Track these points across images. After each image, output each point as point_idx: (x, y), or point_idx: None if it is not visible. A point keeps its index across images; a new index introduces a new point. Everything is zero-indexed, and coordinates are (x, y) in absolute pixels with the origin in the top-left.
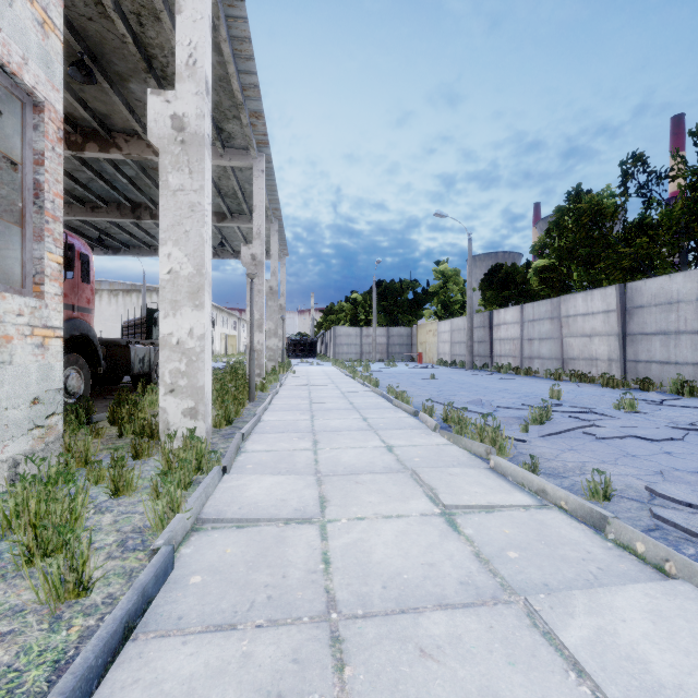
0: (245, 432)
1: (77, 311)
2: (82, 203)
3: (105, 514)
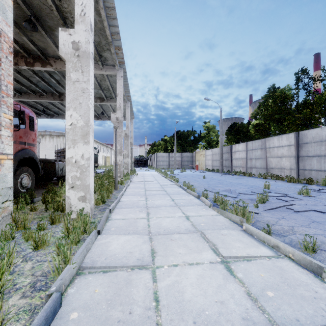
0: (111, 208)
1: (27, 145)
2: (34, 93)
3: (27, 262)
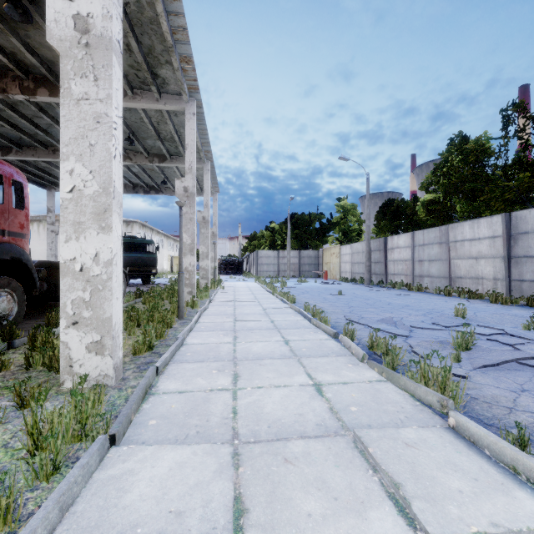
0: (161, 364)
1: (8, 236)
2: (45, 146)
3: None
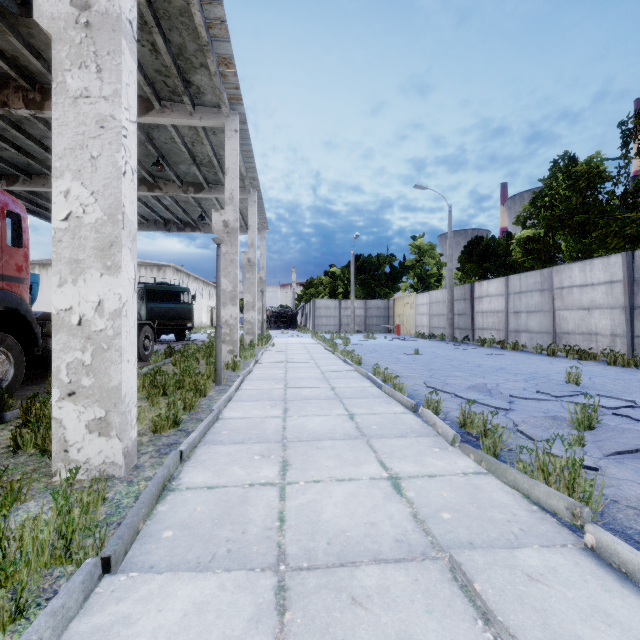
0: (187, 447)
1: (1, 280)
2: None
3: None
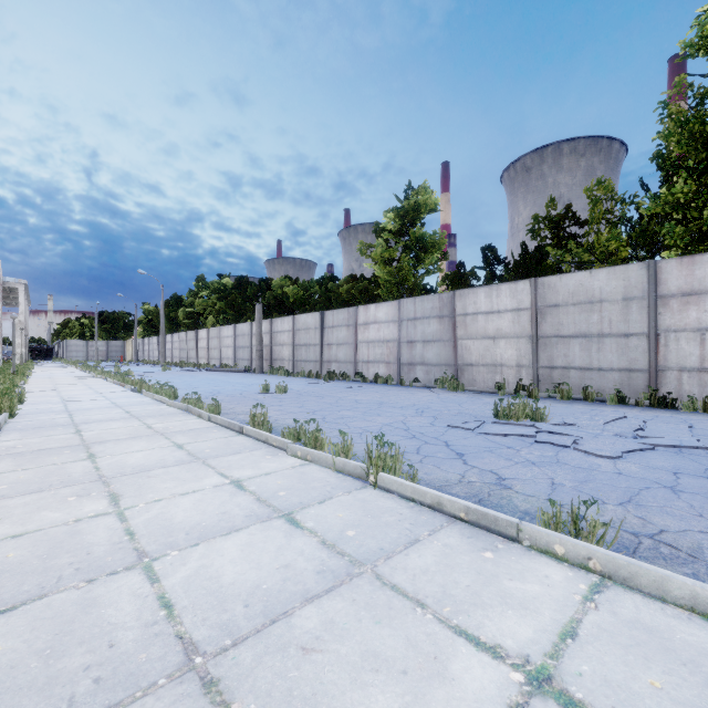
0: None
1: None
2: None
3: None
